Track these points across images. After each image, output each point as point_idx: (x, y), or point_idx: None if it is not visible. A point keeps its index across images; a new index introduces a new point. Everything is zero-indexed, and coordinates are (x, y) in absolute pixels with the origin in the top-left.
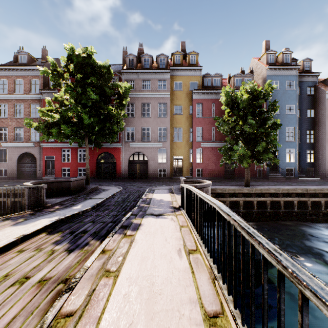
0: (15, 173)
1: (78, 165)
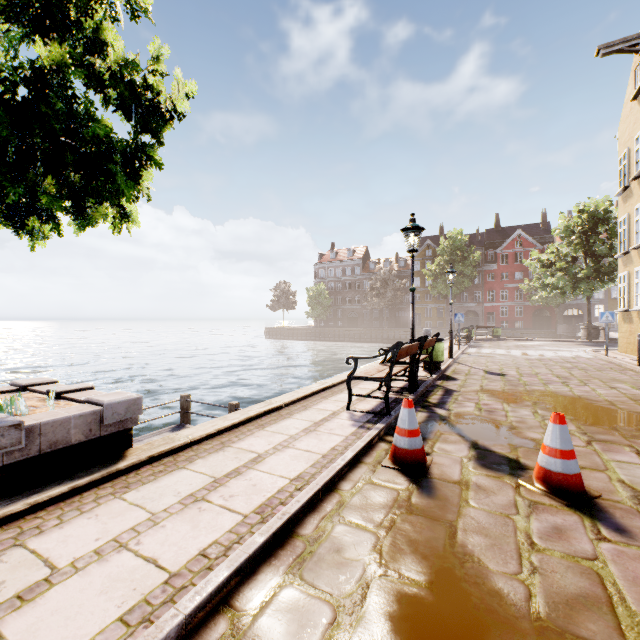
0: (461, 325)
1: (515, 319)
